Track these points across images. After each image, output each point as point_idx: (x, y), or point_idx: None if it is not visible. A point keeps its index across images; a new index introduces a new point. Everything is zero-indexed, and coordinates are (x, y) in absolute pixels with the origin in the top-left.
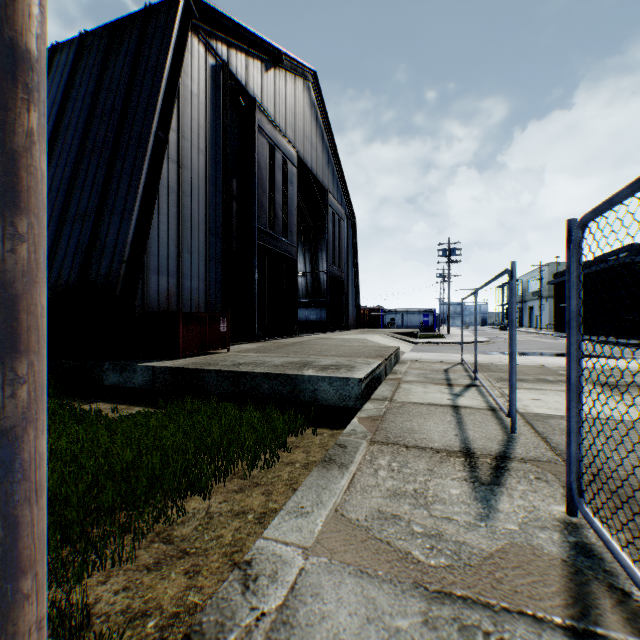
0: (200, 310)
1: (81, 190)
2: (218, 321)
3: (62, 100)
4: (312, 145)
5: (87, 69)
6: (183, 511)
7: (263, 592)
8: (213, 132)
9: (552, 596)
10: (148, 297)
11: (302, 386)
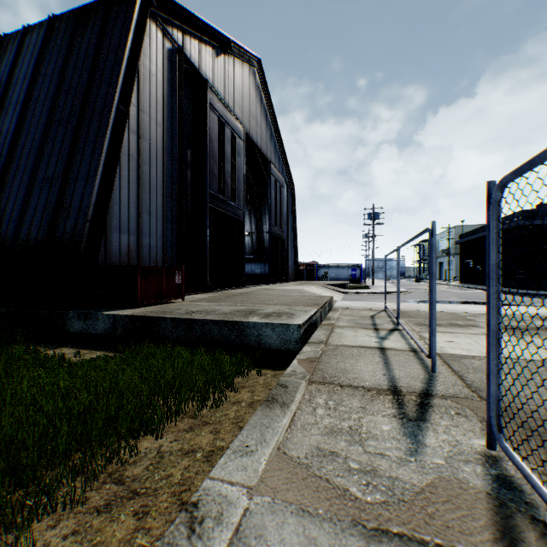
0: (158, 264)
1: (49, 156)
2: (174, 274)
3: (32, 76)
4: (257, 122)
5: (55, 49)
6: (136, 451)
7: (208, 535)
8: (170, 108)
9: (481, 530)
10: (110, 253)
11: (248, 331)
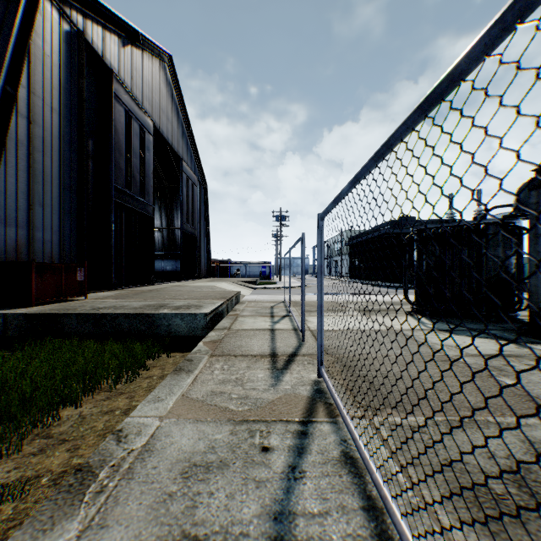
0: (54, 261)
1: None
2: (75, 271)
3: None
4: (168, 118)
5: None
6: (58, 418)
7: (132, 441)
8: (68, 94)
9: (298, 411)
10: None
11: (159, 322)
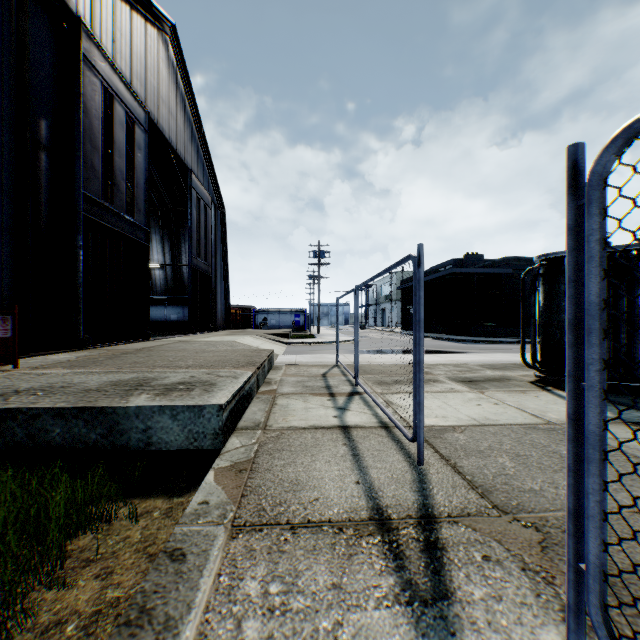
0: None
1: None
2: None
3: None
4: (170, 112)
5: None
6: None
7: None
8: None
9: None
10: None
11: (125, 424)
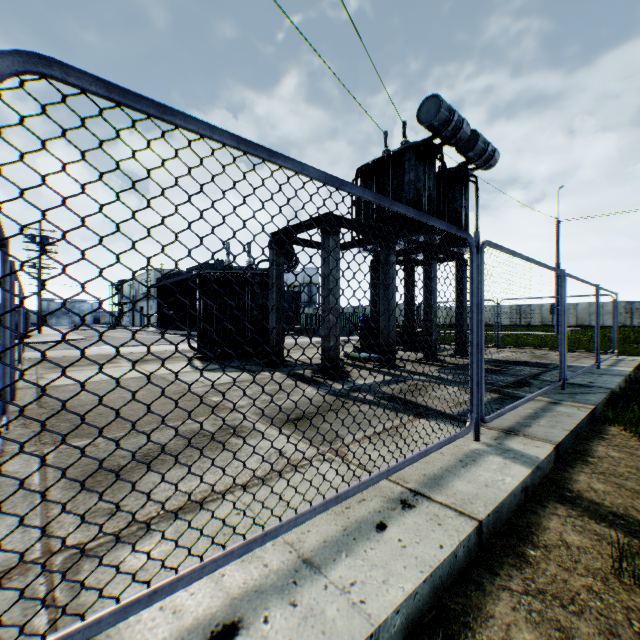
0: None
1: None
2: None
3: None
4: None
5: None
6: None
7: None
8: None
9: None
10: None
11: None
